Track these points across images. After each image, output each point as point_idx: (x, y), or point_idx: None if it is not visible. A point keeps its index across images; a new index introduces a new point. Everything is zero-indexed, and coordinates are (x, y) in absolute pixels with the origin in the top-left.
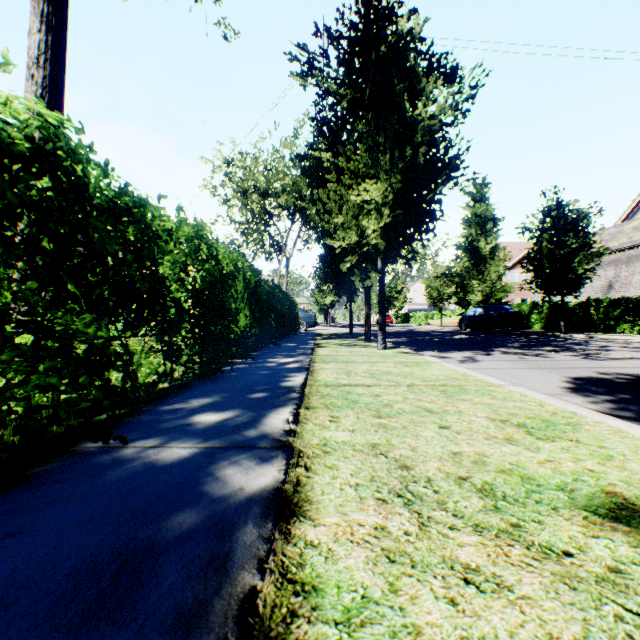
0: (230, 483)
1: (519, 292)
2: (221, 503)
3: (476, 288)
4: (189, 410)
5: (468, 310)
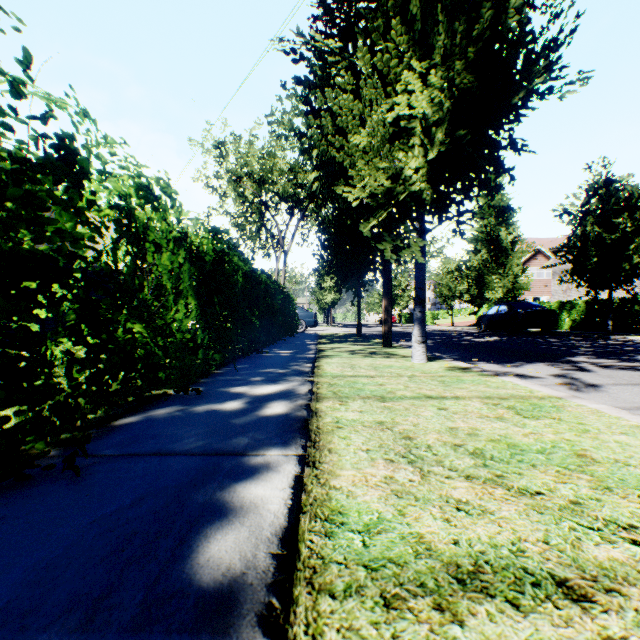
0: None
1: (531, 290)
2: None
3: (497, 283)
4: None
5: (482, 309)
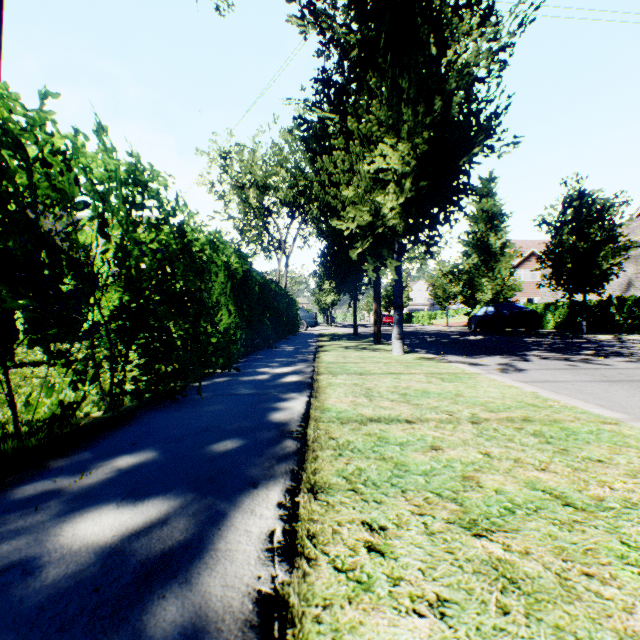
0: None
1: (525, 291)
2: None
3: (486, 286)
4: (73, 497)
5: (475, 309)
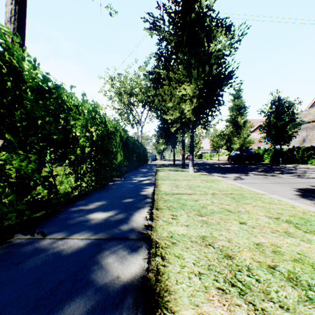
0: (110, 271)
1: (256, 143)
2: (103, 292)
3: (236, 141)
4: (87, 210)
5: (232, 152)
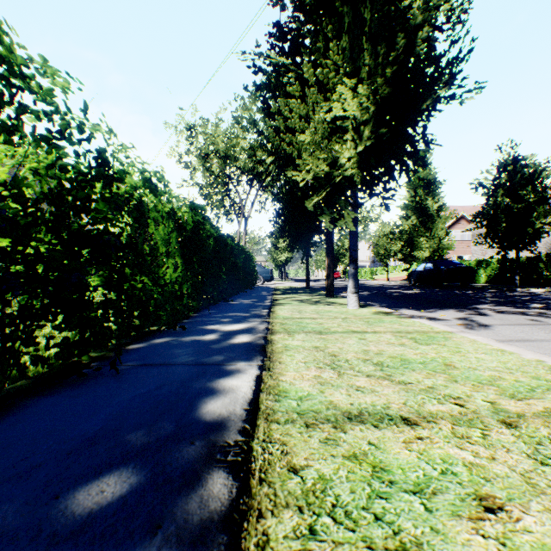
0: None
1: (455, 250)
2: None
3: (424, 244)
4: None
5: (412, 266)
